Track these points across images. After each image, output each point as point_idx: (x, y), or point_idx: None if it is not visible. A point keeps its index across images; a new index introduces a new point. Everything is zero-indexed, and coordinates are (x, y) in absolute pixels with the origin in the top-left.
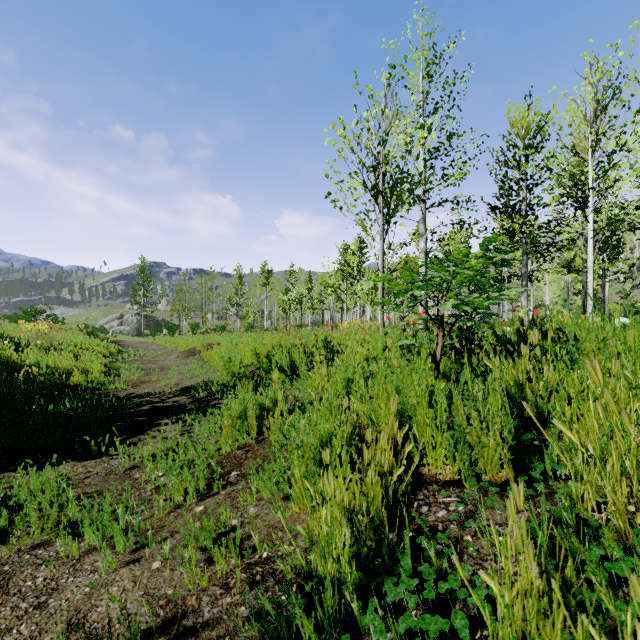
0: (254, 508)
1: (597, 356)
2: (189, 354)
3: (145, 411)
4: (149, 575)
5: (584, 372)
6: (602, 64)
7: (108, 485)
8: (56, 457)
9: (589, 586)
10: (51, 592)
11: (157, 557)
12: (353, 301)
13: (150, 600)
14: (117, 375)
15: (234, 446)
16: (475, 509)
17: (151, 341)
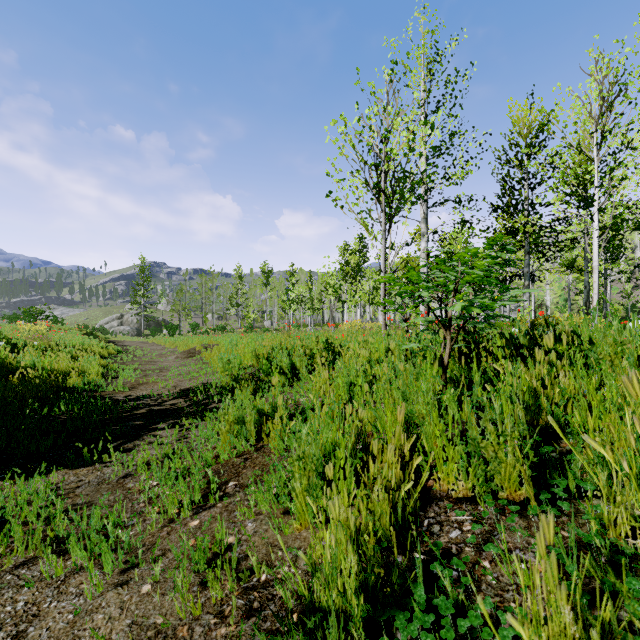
0: (252, 523)
1: (614, 360)
2: (188, 355)
3: (142, 415)
4: (138, 601)
5: (606, 379)
6: (608, 60)
7: (100, 495)
8: (47, 464)
9: (628, 626)
10: (32, 619)
11: (147, 579)
12: (354, 301)
13: (138, 630)
14: (115, 376)
15: (232, 453)
16: (492, 530)
17: (151, 341)
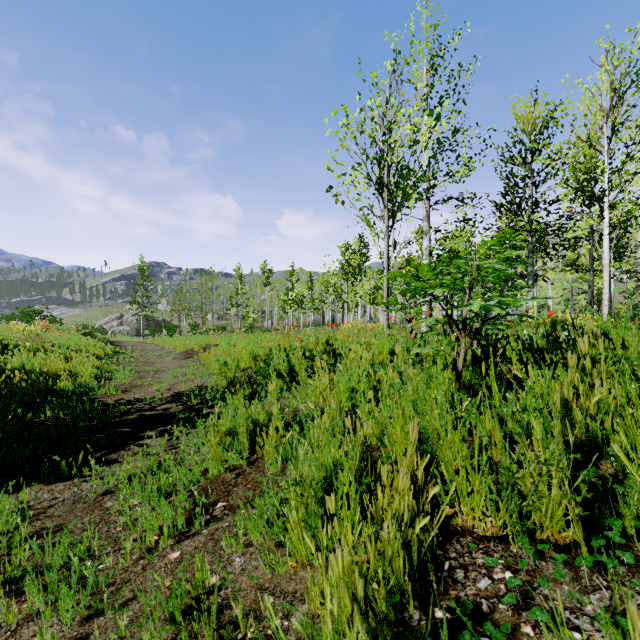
0: (240, 558)
1: None
2: (186, 356)
3: (132, 420)
4: None
5: None
6: (620, 50)
7: (73, 517)
8: (22, 478)
9: None
10: None
11: (111, 633)
12: (354, 301)
13: None
14: (109, 378)
15: (223, 468)
16: (530, 580)
17: (150, 341)
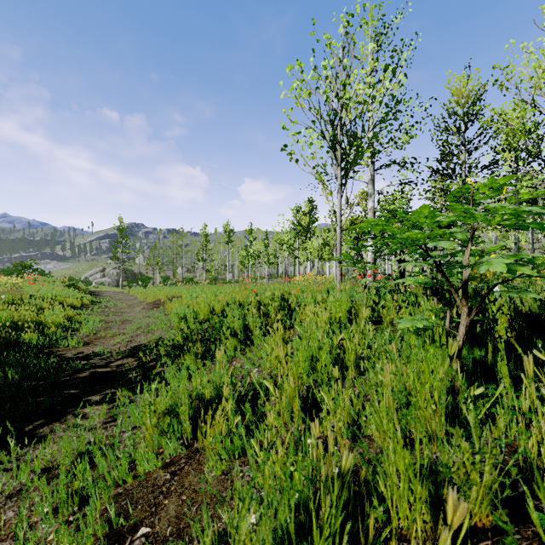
0: None
1: None
2: (154, 306)
3: (82, 379)
4: None
5: None
6: None
7: None
8: None
9: None
10: None
11: None
12: (305, 256)
13: None
14: (77, 329)
15: (157, 461)
16: None
17: (126, 292)
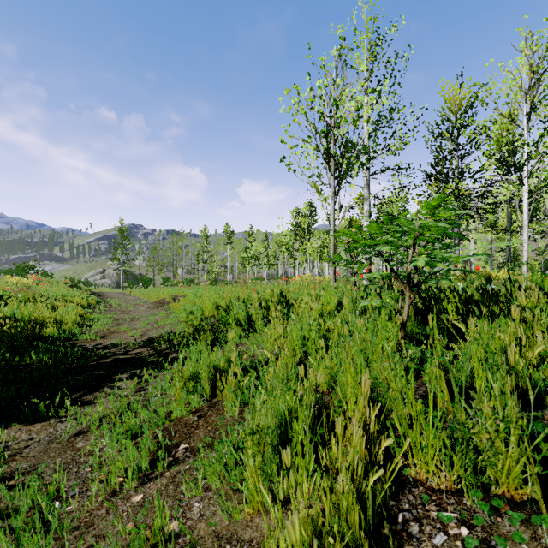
0: (199, 503)
1: None
2: (158, 305)
3: (107, 364)
4: None
5: None
6: (538, 37)
7: (46, 457)
8: (3, 419)
9: None
10: None
11: None
12: (304, 258)
13: None
14: (90, 325)
15: (186, 410)
16: (487, 537)
17: (128, 292)
